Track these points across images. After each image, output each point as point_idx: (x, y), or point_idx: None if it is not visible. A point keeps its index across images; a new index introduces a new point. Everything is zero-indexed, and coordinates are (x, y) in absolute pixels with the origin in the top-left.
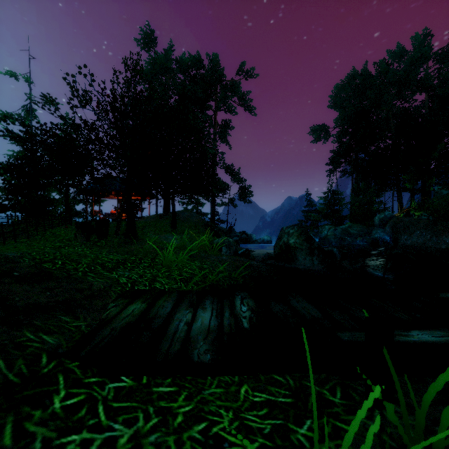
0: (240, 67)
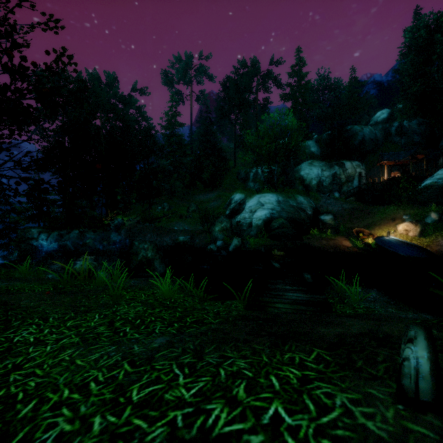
0: None
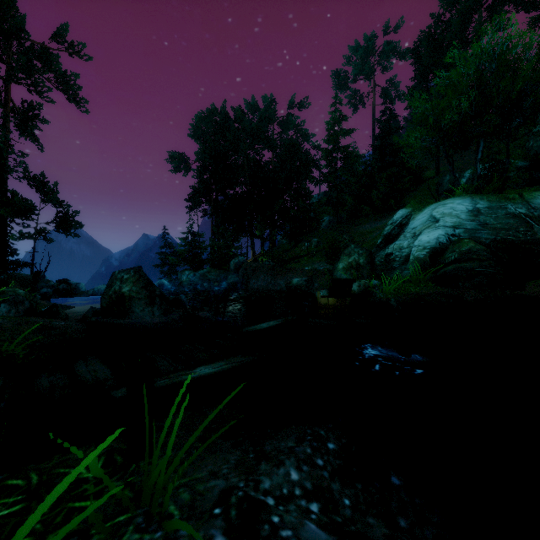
0: (60, 32)
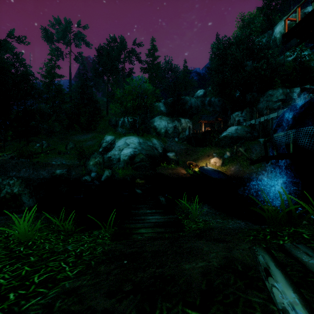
0: None
